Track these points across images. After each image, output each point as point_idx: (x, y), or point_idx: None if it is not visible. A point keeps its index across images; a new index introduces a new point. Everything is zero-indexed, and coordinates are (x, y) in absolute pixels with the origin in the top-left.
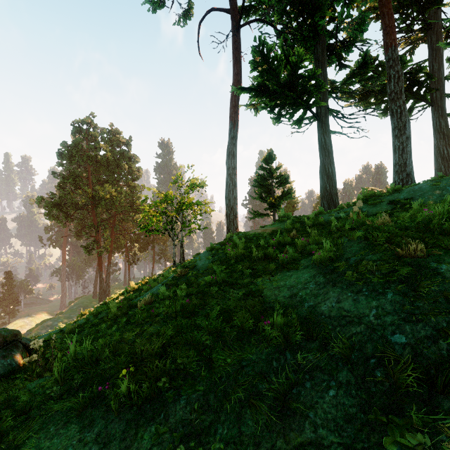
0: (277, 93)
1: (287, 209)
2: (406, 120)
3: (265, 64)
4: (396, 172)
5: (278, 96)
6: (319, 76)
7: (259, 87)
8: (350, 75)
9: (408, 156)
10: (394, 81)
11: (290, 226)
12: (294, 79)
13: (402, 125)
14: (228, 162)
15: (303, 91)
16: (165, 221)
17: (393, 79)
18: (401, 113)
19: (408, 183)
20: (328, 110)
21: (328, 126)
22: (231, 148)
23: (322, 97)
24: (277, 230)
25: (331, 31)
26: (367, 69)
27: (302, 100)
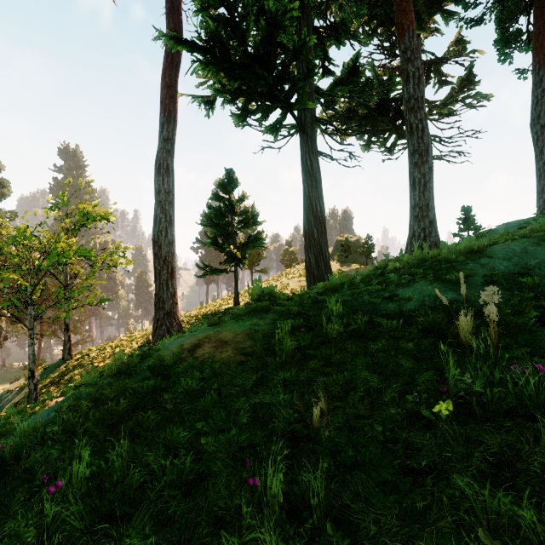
0: (242, 66)
1: (252, 258)
2: (428, 142)
3: (221, 6)
4: (416, 218)
5: (243, 74)
6: (303, 66)
7: (210, 44)
8: (339, 81)
9: (431, 195)
10: (413, 81)
11: (288, 344)
12: (271, 50)
13: (424, 148)
14: (157, 180)
15: (283, 77)
16: (2, 289)
17: (412, 78)
18: (423, 130)
19: (431, 235)
20: (315, 119)
21: (315, 143)
22: (164, 158)
23: (307, 98)
24: (253, 355)
25: (319, 4)
26: (358, 78)
27: (281, 93)
